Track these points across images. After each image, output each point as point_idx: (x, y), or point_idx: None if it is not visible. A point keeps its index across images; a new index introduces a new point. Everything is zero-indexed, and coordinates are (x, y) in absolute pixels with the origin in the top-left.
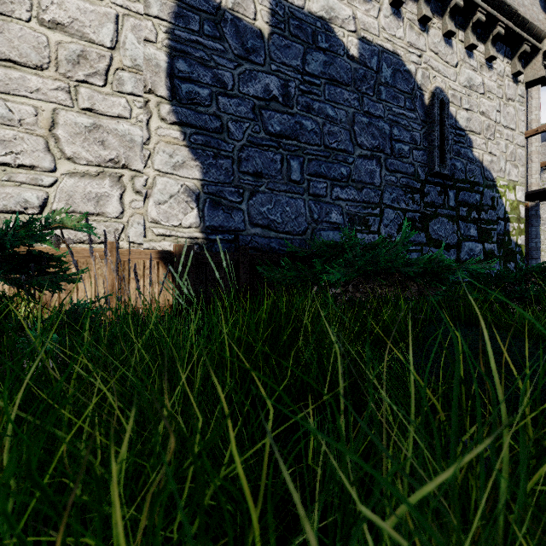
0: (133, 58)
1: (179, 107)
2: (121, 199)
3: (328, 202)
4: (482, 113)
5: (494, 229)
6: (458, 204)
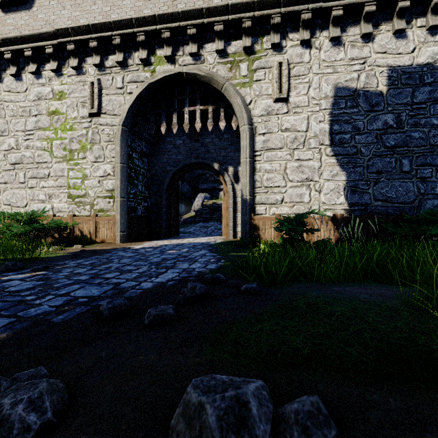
0: (314, 132)
1: (335, 147)
2: (309, 194)
3: (433, 181)
4: None
5: None
6: None
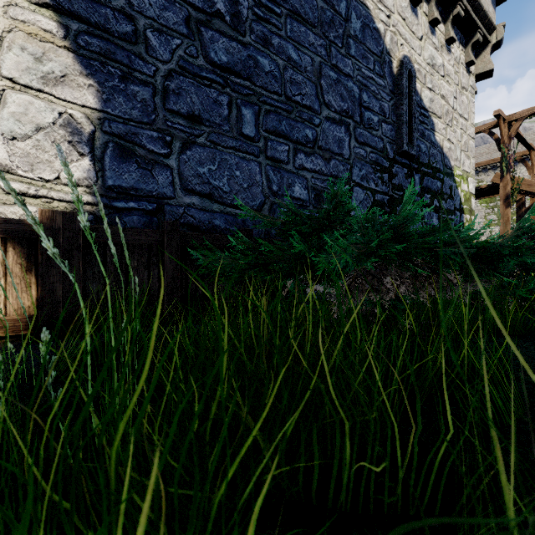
0: None
1: None
2: None
3: (291, 171)
4: (442, 97)
5: (452, 219)
6: (423, 190)
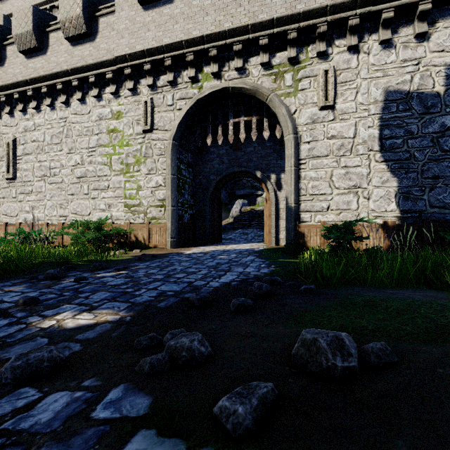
0: (362, 138)
1: (385, 153)
2: (357, 201)
3: None
4: None
5: None
6: None
